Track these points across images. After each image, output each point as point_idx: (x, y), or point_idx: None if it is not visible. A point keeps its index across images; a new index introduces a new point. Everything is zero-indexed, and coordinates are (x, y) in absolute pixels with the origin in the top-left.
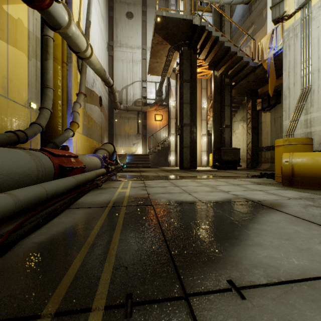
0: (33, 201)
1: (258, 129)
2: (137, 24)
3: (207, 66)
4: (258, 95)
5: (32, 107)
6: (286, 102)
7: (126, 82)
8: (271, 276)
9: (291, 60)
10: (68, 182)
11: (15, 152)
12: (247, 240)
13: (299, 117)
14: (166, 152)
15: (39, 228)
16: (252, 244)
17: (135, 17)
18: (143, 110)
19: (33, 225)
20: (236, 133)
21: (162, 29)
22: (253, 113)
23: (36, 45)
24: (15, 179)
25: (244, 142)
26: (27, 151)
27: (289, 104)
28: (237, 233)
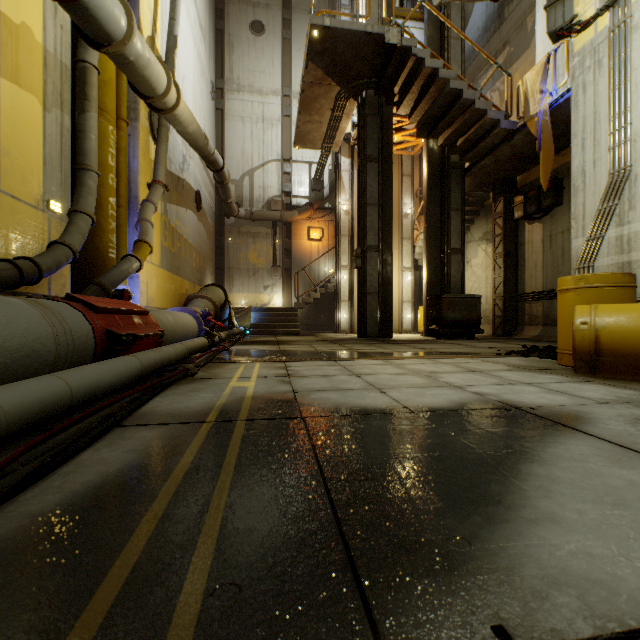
0: (38, 413)
1: (516, 257)
2: (273, 45)
3: (415, 130)
4: (516, 187)
5: (52, 209)
6: (577, 201)
7: (250, 161)
8: (600, 612)
9: (589, 115)
10: (124, 367)
11: (5, 303)
12: (523, 507)
13: (606, 231)
14: (331, 303)
15: (45, 477)
16: (537, 518)
17: (268, 31)
18: (284, 219)
19: (29, 472)
20: (472, 266)
21: (324, 54)
22: (507, 224)
23: (62, 82)
24: (2, 362)
25: (488, 283)
26: (35, 300)
27: (584, 205)
28: (497, 488)
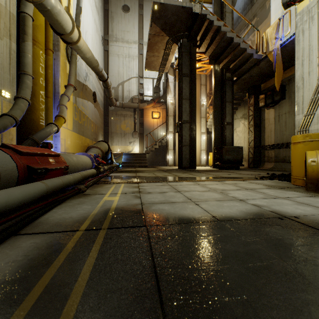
0: None
1: (260, 127)
2: (134, 18)
3: (207, 60)
4: (260, 90)
5: (3, 95)
6: (299, 94)
7: (122, 77)
8: None
9: (306, 47)
10: (32, 190)
11: None
12: None
13: (316, 110)
14: (164, 151)
15: None
16: None
17: (131, 10)
18: (139, 107)
19: None
20: (237, 131)
21: (160, 19)
22: (255, 109)
23: (10, 23)
24: None
25: (245, 140)
26: None
27: (303, 96)
28: None
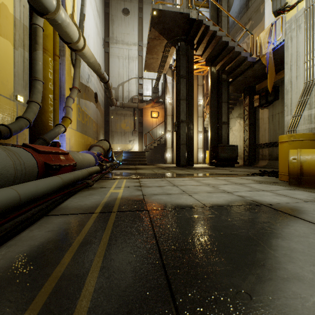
0: None
1: (255, 126)
2: (133, 20)
3: (204, 62)
4: (255, 91)
5: (18, 100)
6: (287, 97)
7: (122, 78)
8: None
9: (293, 53)
10: (52, 182)
11: None
12: (278, 269)
13: (302, 112)
14: (163, 149)
15: None
16: (288, 277)
17: (131, 13)
18: (139, 107)
19: None
20: (233, 130)
21: (159, 24)
22: (250, 109)
23: (24, 34)
24: None
25: (241, 139)
26: (4, 147)
27: (291, 99)
28: (261, 256)
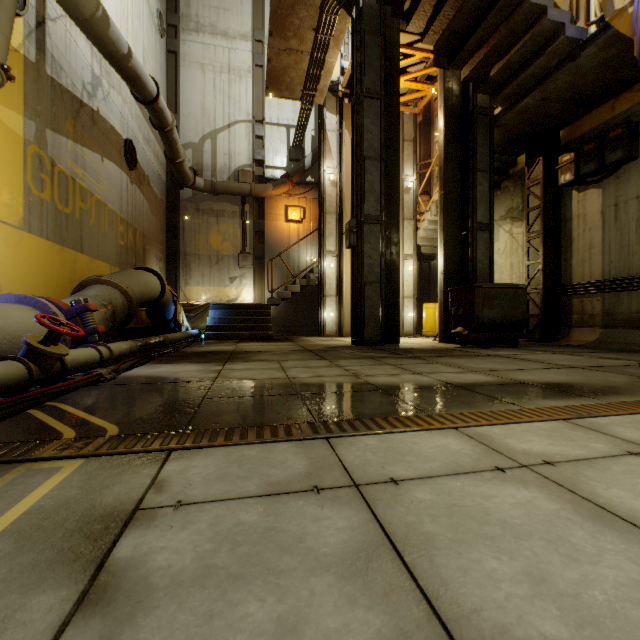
0: None
1: (559, 237)
2: None
3: (424, 71)
4: (559, 145)
5: None
6: None
7: (212, 121)
8: None
9: None
10: None
11: None
12: None
13: None
14: (315, 299)
15: None
16: None
17: None
18: (255, 193)
19: None
20: None
21: None
22: (547, 193)
23: None
24: None
25: (515, 273)
26: None
27: None
28: None
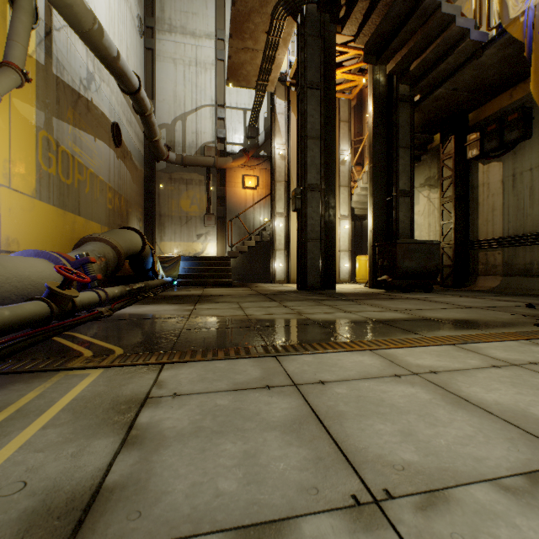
0: None
1: (467, 202)
2: None
3: (356, 65)
4: (467, 126)
5: None
6: None
7: (182, 105)
8: None
9: None
10: None
11: None
12: None
13: None
14: (267, 252)
15: None
16: None
17: None
18: (218, 165)
19: None
20: None
21: None
22: (458, 165)
23: None
24: None
25: (432, 230)
26: None
27: None
28: None
